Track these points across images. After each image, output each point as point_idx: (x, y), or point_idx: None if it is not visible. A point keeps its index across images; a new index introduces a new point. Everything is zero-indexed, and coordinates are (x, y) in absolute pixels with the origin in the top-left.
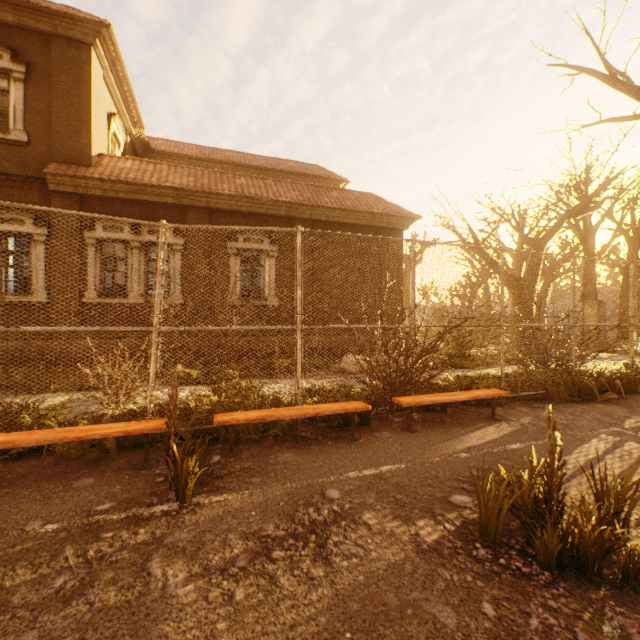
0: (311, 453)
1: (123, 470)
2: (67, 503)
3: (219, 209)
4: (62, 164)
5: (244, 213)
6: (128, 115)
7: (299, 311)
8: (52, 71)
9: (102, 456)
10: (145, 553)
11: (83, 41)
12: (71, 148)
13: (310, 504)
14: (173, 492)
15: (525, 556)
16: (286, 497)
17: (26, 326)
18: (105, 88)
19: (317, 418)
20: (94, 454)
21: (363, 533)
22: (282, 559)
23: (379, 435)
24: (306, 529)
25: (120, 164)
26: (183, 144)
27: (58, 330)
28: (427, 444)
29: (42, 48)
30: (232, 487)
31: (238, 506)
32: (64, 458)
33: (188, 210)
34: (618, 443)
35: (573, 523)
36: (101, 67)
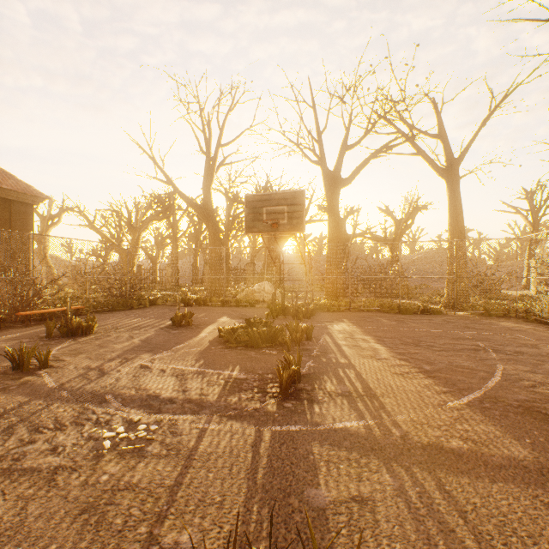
0: None
1: None
2: None
3: None
4: None
5: None
6: None
7: None
8: None
9: None
10: None
11: None
12: None
13: None
14: None
15: (60, 337)
16: None
17: None
18: None
19: None
20: None
21: None
22: None
23: (8, 330)
24: None
25: None
26: None
27: None
28: (36, 328)
29: None
30: None
31: None
32: None
33: None
34: (123, 318)
35: (73, 325)
36: None
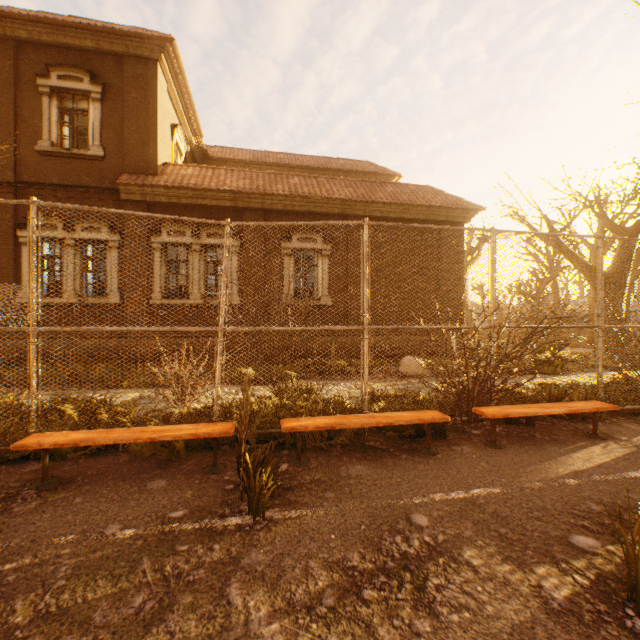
0: (385, 467)
1: (193, 473)
2: (142, 506)
3: (273, 210)
4: (132, 175)
5: (297, 213)
6: (188, 125)
7: (366, 310)
8: (124, 89)
9: (172, 456)
10: (222, 575)
11: (150, 58)
12: (140, 159)
13: (396, 531)
14: (244, 503)
15: None
16: (366, 519)
17: (102, 326)
18: (169, 101)
19: (385, 426)
20: (165, 454)
21: (468, 577)
22: (376, 602)
23: (459, 450)
24: (397, 564)
25: (182, 171)
26: (237, 150)
27: (132, 330)
28: (520, 464)
29: (115, 68)
30: (305, 502)
31: (315, 526)
32: (137, 456)
33: (244, 212)
34: None
35: None
36: (165, 81)
